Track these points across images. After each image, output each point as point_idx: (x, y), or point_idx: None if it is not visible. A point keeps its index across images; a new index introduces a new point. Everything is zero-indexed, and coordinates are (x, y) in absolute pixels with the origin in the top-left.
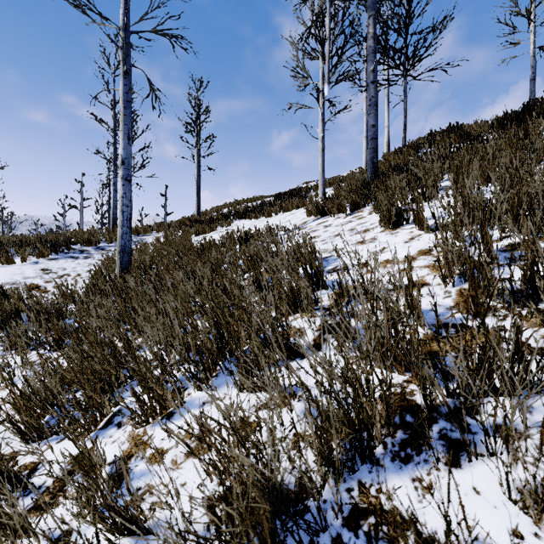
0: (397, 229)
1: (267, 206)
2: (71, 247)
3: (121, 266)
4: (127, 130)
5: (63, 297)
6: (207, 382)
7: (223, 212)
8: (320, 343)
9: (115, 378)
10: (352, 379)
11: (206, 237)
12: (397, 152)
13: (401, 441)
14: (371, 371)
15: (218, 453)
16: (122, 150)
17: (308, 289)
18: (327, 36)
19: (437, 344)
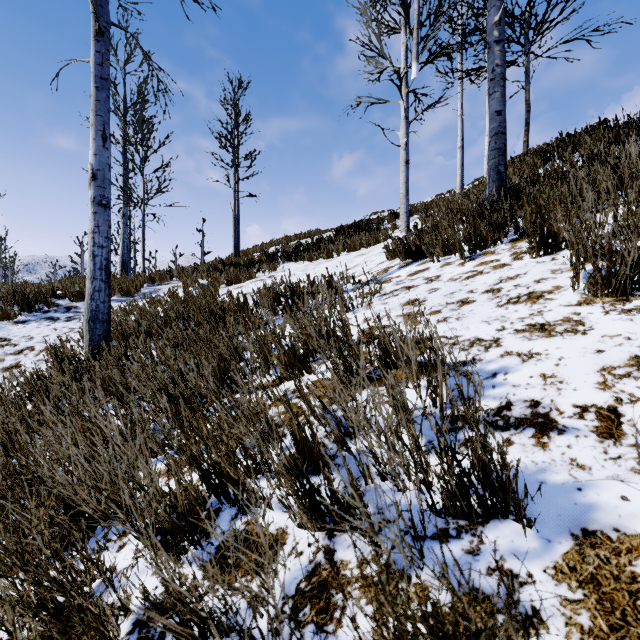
0: (630, 298)
1: (326, 243)
2: (56, 303)
3: (90, 343)
4: (102, 124)
5: None
6: None
7: (267, 252)
8: None
9: None
10: None
11: (240, 288)
12: (515, 164)
13: None
14: None
15: None
16: (93, 156)
17: None
18: None
19: None
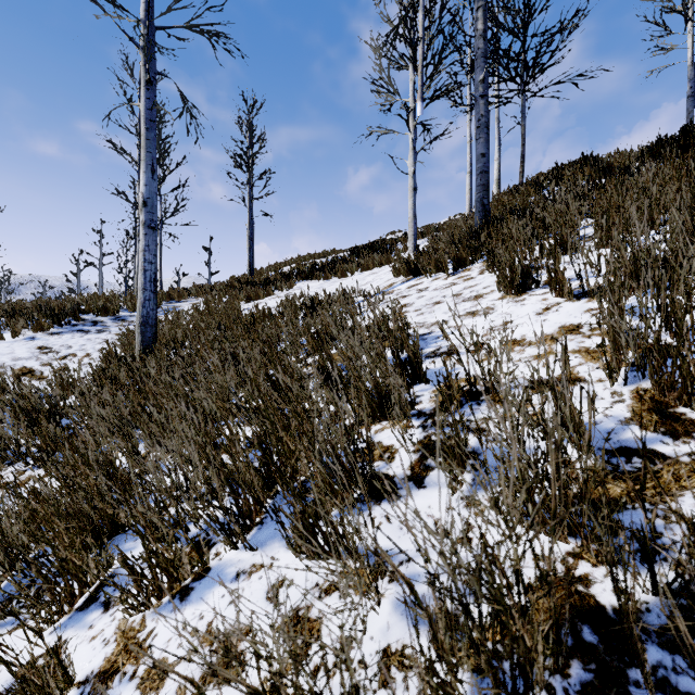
0: (523, 294)
1: (340, 263)
2: (81, 318)
3: (142, 344)
4: (151, 160)
5: (61, 386)
6: (245, 539)
7: (282, 271)
8: (420, 474)
9: (110, 520)
10: (488, 566)
11: (260, 304)
12: (512, 192)
13: (581, 687)
14: (523, 556)
15: (251, 694)
16: (144, 186)
17: (401, 388)
18: (420, 37)
19: (640, 505)
